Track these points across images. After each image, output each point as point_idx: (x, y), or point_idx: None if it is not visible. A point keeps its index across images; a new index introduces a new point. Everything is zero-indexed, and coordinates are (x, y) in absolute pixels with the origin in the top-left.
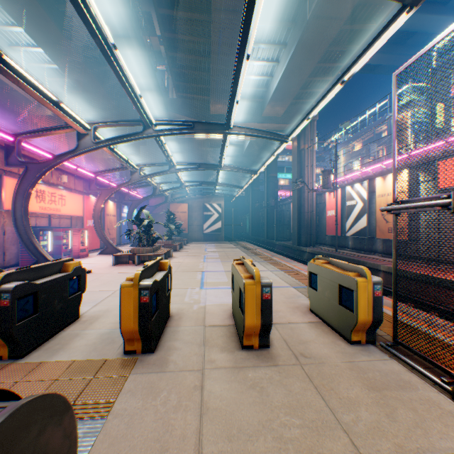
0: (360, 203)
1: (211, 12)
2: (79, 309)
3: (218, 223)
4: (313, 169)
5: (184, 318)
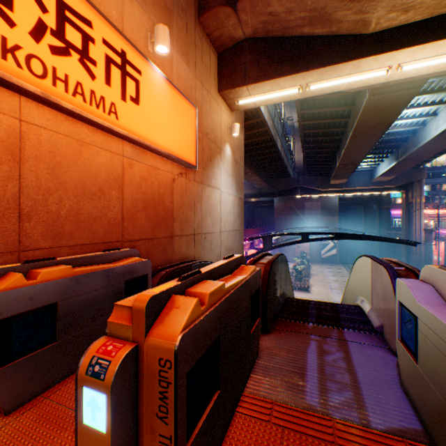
0: None
1: (334, 156)
2: None
3: (332, 250)
4: (421, 218)
5: None
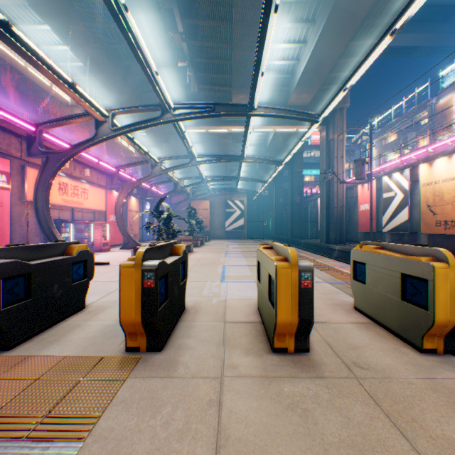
0: (399, 195)
1: None
2: (84, 298)
3: (240, 221)
4: (344, 161)
5: (200, 312)
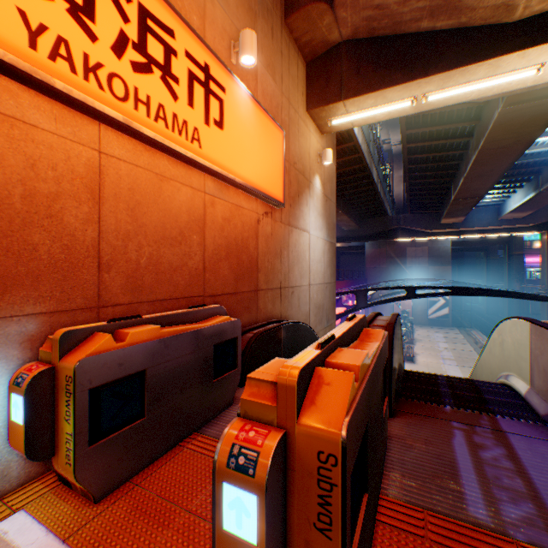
0: None
1: (448, 187)
2: None
3: (443, 309)
4: None
5: None
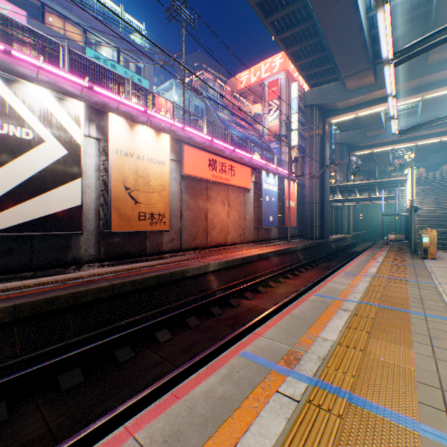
0: (57, 147)
1: None
2: None
3: None
4: None
5: None
